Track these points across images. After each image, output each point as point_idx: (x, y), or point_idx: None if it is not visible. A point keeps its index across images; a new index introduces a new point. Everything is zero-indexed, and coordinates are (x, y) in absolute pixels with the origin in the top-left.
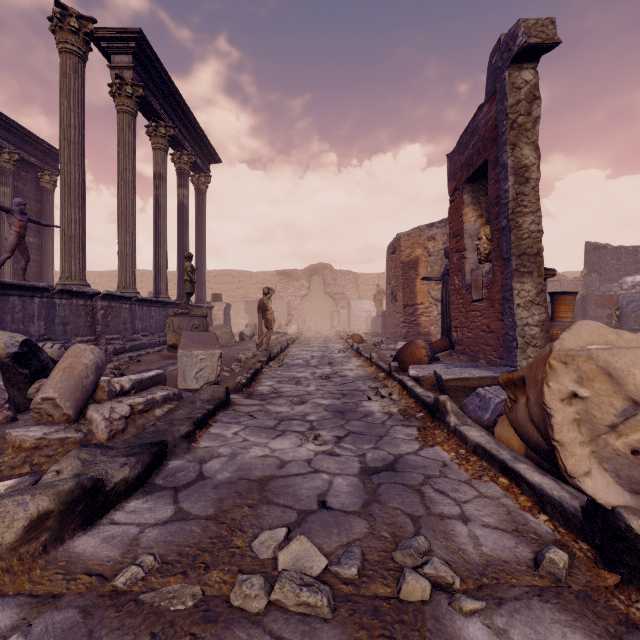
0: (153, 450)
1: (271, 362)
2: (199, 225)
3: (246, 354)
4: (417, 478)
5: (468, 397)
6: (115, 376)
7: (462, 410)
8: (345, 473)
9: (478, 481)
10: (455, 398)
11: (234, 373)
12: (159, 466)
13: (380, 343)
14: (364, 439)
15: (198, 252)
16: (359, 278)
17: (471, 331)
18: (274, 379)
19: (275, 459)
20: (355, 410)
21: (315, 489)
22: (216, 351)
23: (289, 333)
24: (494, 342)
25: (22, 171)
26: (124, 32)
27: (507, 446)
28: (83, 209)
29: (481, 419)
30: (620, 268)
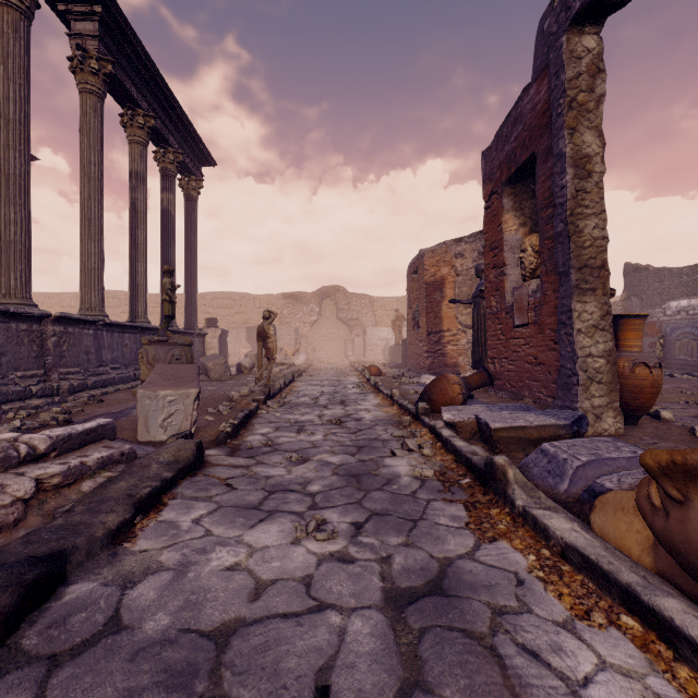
0: (29, 577)
1: (270, 401)
2: (189, 237)
3: (241, 390)
4: (483, 615)
5: (529, 455)
6: (57, 424)
7: (522, 474)
8: (363, 604)
9: (588, 623)
10: (506, 453)
11: (220, 417)
12: (45, 601)
13: (401, 376)
14: (390, 526)
15: (188, 269)
16: (376, 302)
17: (513, 363)
18: (271, 424)
19: (250, 574)
20: (375, 472)
21: (310, 651)
22: (191, 390)
23: (296, 364)
24: (544, 377)
25: None
26: None
27: (621, 551)
28: (27, 208)
29: (555, 491)
30: (663, 292)
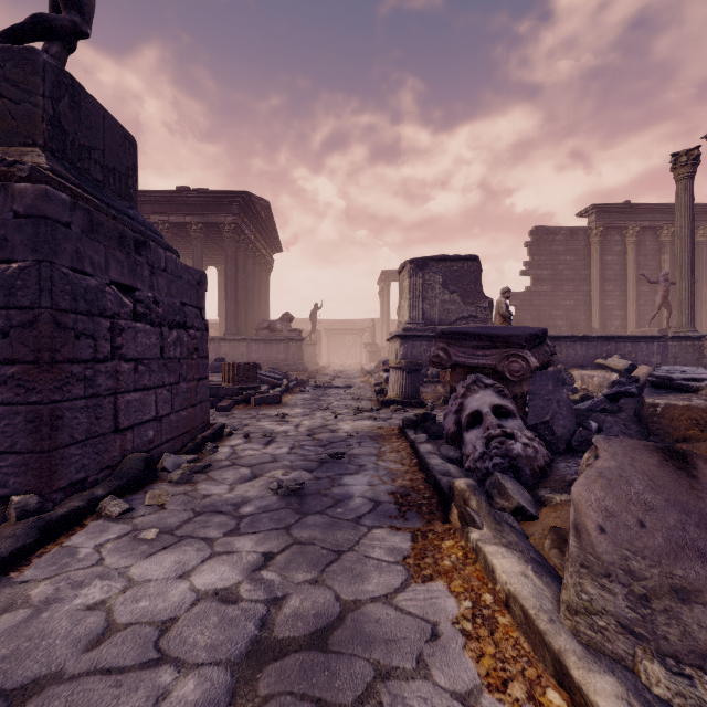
0: None
1: None
2: None
3: None
4: None
5: None
6: None
7: None
8: None
9: None
10: None
11: None
12: None
13: None
14: None
15: None
16: None
17: None
18: None
19: None
20: None
21: None
22: None
23: None
24: None
25: None
26: None
27: None
28: (691, 279)
29: None
30: None
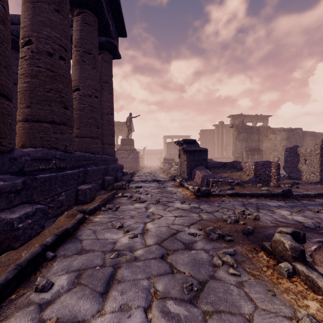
0: None
1: None
2: None
3: None
4: None
5: None
6: None
7: None
8: None
9: None
10: None
11: None
12: None
13: None
14: None
15: None
16: None
17: None
18: None
19: None
20: None
21: None
22: None
23: None
24: None
25: None
26: (229, 115)
27: None
28: (221, 146)
29: None
30: None
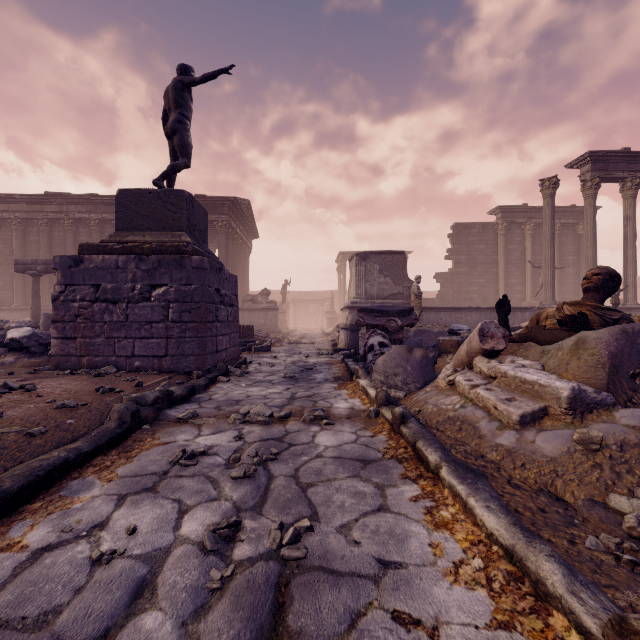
0: None
1: None
2: None
3: None
4: None
5: None
6: None
7: None
8: None
9: None
10: None
11: None
12: None
13: None
14: None
15: None
16: None
17: None
18: None
19: None
20: None
21: None
22: None
23: None
24: None
25: (564, 230)
26: (582, 157)
27: None
28: (552, 268)
29: None
30: None
